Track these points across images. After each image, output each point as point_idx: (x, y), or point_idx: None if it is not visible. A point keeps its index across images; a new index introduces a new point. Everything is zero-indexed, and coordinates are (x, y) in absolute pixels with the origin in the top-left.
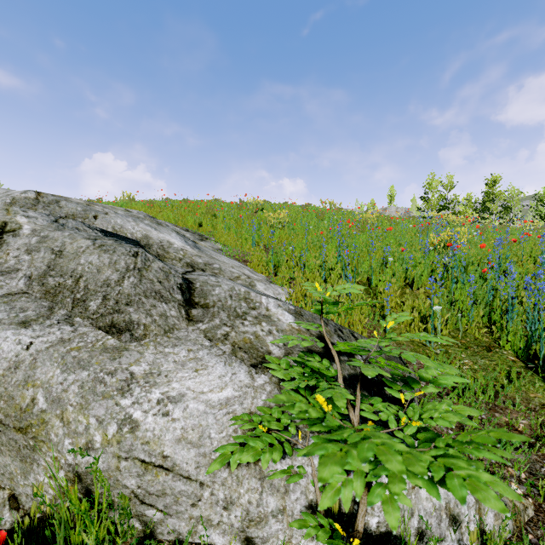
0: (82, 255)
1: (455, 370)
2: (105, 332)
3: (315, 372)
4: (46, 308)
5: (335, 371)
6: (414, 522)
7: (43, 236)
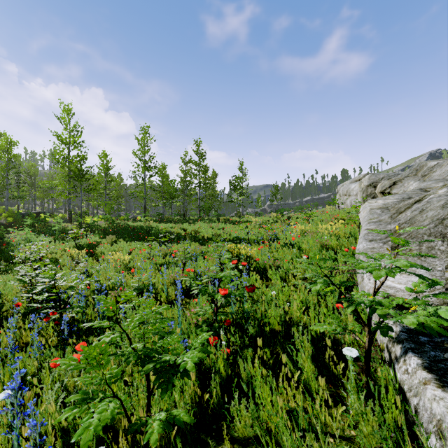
0: (429, 211)
1: (375, 275)
2: (390, 249)
3: (436, 293)
4: (386, 237)
5: (444, 297)
6: (414, 400)
7: (429, 201)
